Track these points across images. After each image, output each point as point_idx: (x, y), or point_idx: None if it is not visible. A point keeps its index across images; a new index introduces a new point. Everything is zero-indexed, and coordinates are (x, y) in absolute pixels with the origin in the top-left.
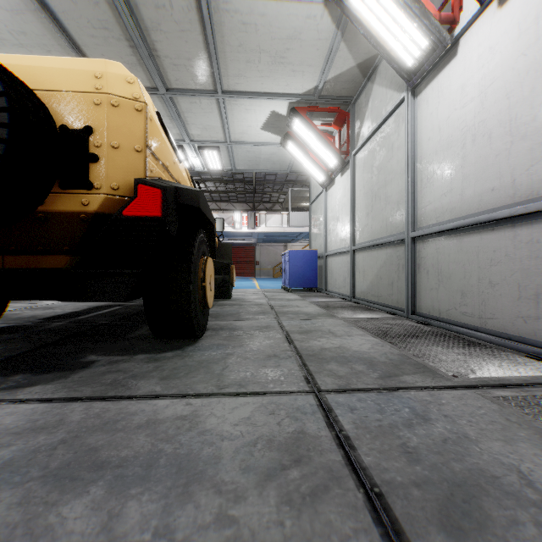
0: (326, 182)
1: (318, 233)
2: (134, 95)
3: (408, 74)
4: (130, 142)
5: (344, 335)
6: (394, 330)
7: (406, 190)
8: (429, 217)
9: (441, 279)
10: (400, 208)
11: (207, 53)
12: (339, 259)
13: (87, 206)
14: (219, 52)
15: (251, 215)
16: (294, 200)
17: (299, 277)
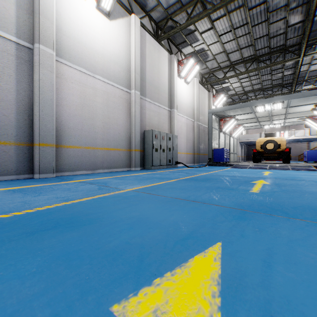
0: None
1: None
2: (284, 140)
3: None
4: (284, 144)
5: (313, 164)
6: None
7: None
8: None
9: None
10: None
11: (284, 116)
12: None
13: (280, 150)
14: (287, 116)
15: (285, 132)
16: None
17: (310, 158)
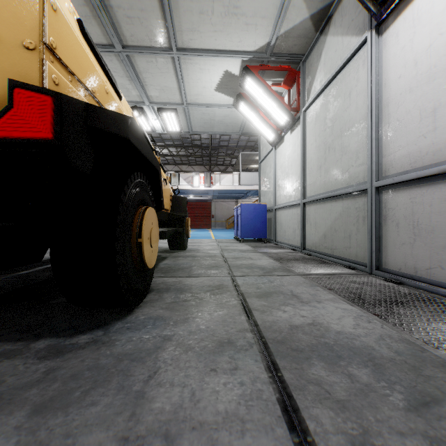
0: (276, 140)
1: (267, 188)
2: None
3: (376, 5)
4: (17, 34)
5: (312, 301)
6: (367, 293)
7: (368, 137)
8: (400, 163)
9: (418, 232)
10: (359, 157)
11: (160, 4)
12: (288, 212)
13: None
14: (172, 1)
15: (207, 175)
16: (244, 162)
17: (250, 228)
